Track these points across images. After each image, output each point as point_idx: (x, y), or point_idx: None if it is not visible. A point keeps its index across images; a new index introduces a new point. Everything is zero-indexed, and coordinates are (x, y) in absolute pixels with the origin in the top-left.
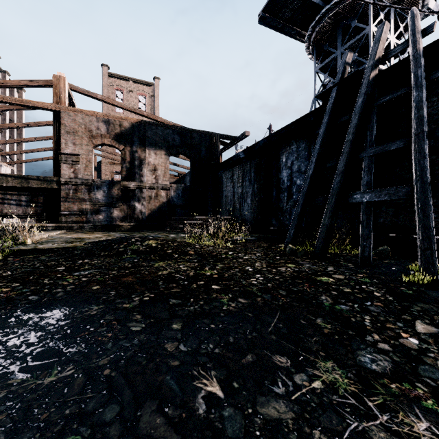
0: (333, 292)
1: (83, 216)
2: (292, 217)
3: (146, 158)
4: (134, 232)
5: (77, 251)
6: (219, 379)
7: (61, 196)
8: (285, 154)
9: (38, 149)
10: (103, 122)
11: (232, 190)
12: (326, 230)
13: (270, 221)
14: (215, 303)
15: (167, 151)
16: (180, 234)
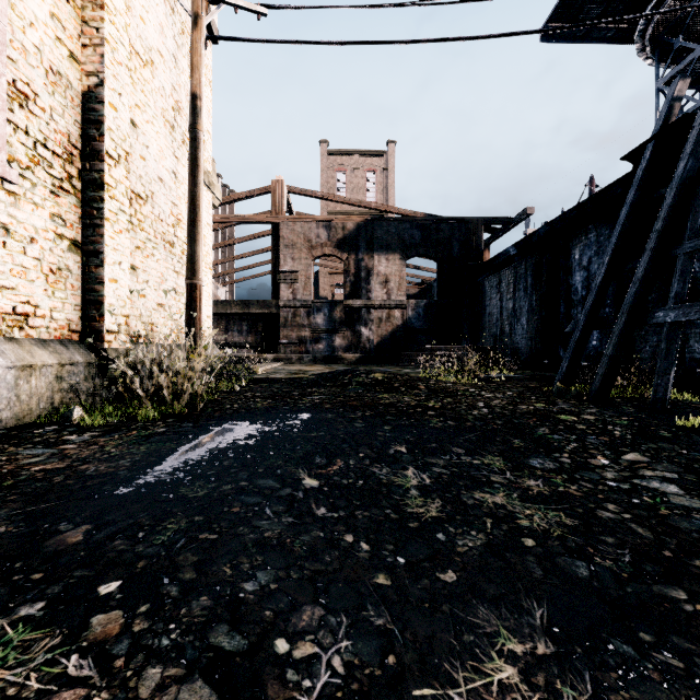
0: (560, 426)
1: (302, 345)
2: (589, 345)
3: (375, 267)
4: (360, 365)
5: (304, 381)
6: (407, 448)
7: (280, 322)
8: (579, 247)
9: (252, 265)
10: (323, 227)
11: (499, 304)
12: (608, 362)
13: (556, 352)
14: (424, 421)
15: (402, 254)
16: (417, 369)
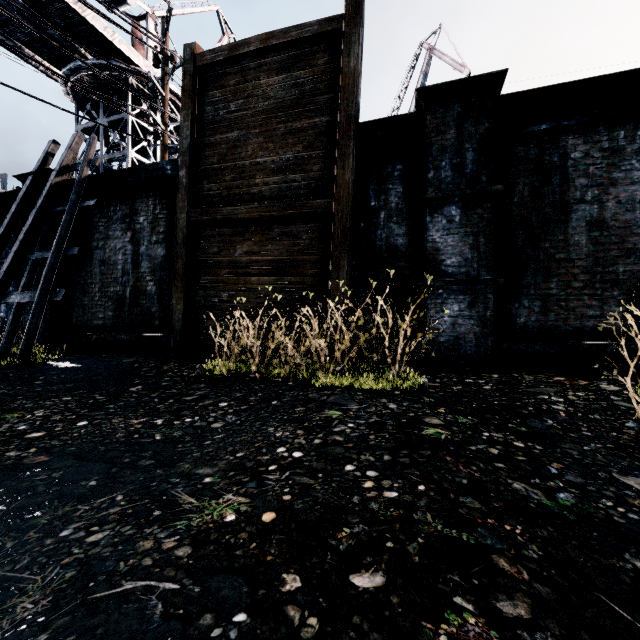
0: None
1: None
2: None
3: None
4: None
5: None
6: None
7: None
8: None
9: None
10: None
11: None
12: None
13: None
14: None
15: None
16: None
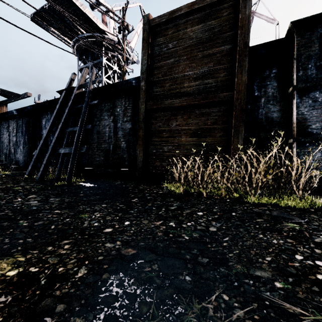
0: (11, 191)
1: None
2: None
3: None
4: None
5: None
6: None
7: None
8: (45, 119)
9: None
10: None
11: (8, 138)
12: (44, 166)
13: None
14: None
15: None
16: None
